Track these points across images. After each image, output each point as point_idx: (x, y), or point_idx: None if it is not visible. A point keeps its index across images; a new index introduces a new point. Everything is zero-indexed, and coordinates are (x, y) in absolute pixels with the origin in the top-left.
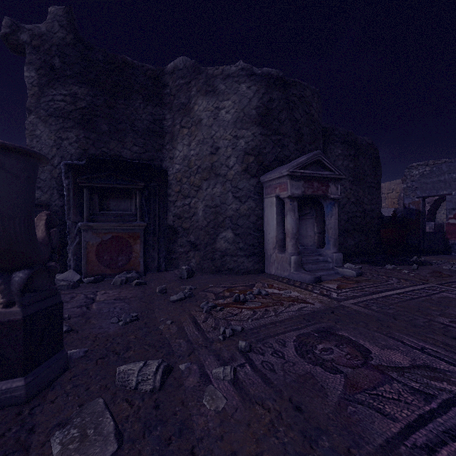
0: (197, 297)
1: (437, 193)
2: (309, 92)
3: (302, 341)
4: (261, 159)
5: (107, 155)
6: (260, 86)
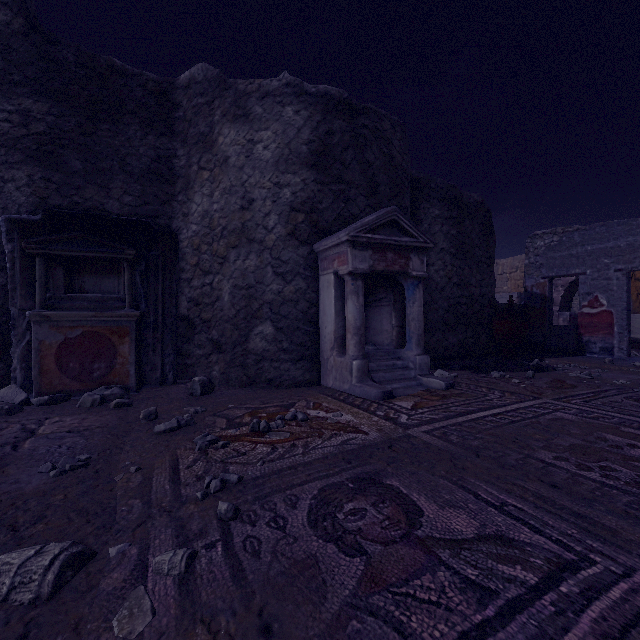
0: (198, 425)
1: (567, 272)
2: (388, 124)
3: (325, 498)
4: (316, 218)
5: (82, 208)
6: (314, 111)
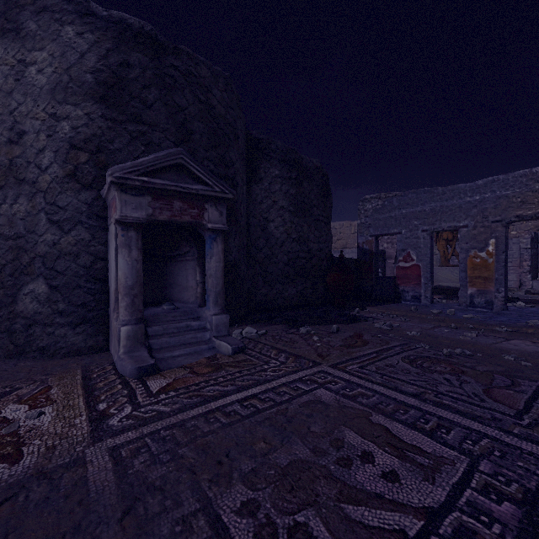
0: None
1: (388, 231)
2: (207, 71)
3: None
4: (104, 159)
5: None
6: (102, 36)
